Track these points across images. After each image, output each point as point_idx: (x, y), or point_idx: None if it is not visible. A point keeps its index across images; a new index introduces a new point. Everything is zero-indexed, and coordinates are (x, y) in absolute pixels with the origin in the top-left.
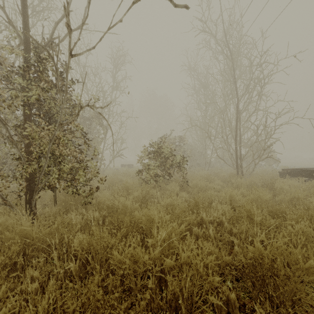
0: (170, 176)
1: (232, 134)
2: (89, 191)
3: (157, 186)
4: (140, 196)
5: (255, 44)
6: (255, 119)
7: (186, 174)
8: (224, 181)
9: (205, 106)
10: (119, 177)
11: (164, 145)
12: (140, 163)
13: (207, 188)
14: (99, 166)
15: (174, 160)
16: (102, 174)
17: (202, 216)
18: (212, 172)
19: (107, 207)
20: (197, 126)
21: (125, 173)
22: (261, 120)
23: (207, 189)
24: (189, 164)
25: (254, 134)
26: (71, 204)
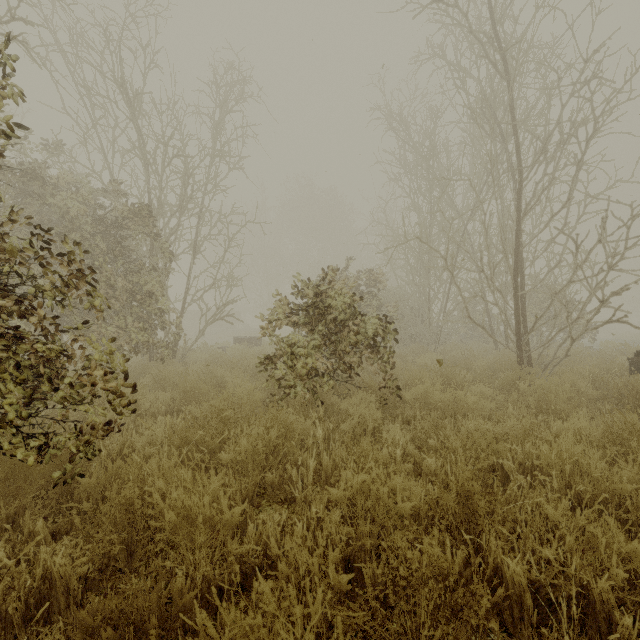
0: (350, 373)
1: (508, 263)
2: (77, 441)
3: (317, 404)
4: (259, 453)
5: (571, 29)
6: (562, 227)
7: (391, 365)
8: (489, 382)
9: (428, 201)
10: (219, 372)
11: (334, 290)
12: (270, 337)
13: (458, 410)
14: (174, 342)
15: (364, 330)
16: (179, 363)
17: (507, 570)
18: (450, 357)
19: (128, 511)
20: (421, 240)
21: (236, 361)
22: (574, 229)
23: (460, 411)
24: (388, 337)
25: (556, 264)
26: (2, 492)
